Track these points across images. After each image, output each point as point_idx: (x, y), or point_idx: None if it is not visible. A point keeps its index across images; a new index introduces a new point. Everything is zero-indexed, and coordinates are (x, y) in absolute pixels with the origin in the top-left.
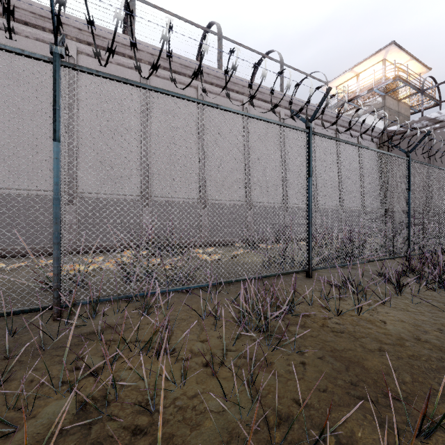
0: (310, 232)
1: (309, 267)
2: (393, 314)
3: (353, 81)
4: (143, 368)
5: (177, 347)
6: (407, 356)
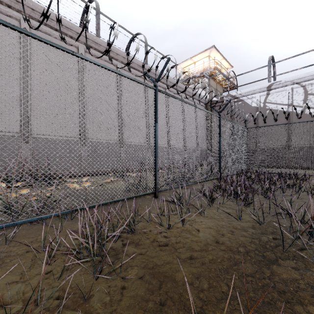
0: (156, 164)
1: (156, 190)
2: (205, 223)
3: (192, 66)
4: None
5: None
6: (209, 260)
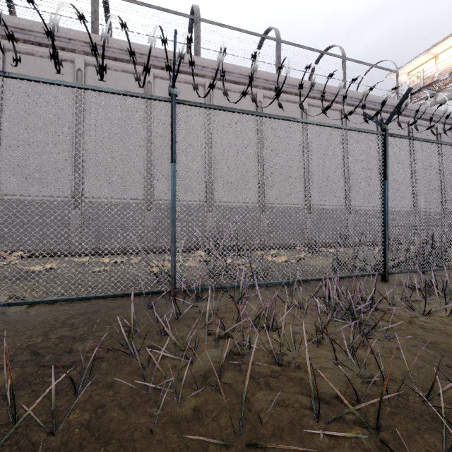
0: (386, 235)
1: (384, 270)
2: None
3: (430, 64)
4: (267, 334)
5: (279, 326)
6: None
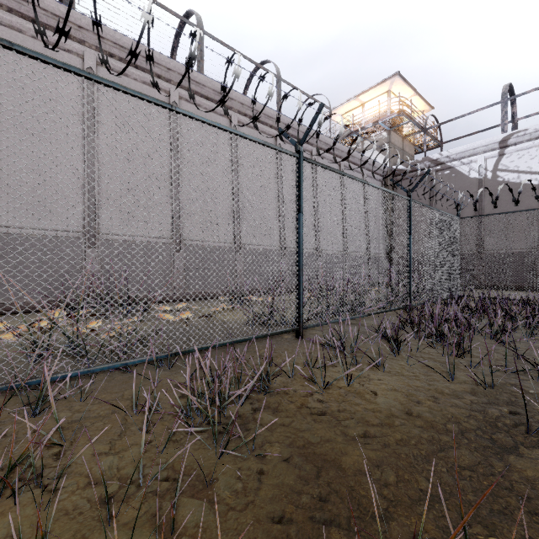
0: (301, 282)
1: (299, 325)
2: (386, 381)
3: (359, 111)
4: None
5: (67, 472)
6: (395, 441)
